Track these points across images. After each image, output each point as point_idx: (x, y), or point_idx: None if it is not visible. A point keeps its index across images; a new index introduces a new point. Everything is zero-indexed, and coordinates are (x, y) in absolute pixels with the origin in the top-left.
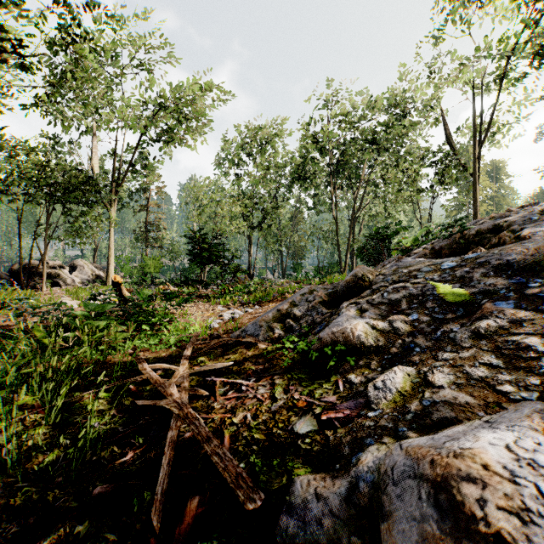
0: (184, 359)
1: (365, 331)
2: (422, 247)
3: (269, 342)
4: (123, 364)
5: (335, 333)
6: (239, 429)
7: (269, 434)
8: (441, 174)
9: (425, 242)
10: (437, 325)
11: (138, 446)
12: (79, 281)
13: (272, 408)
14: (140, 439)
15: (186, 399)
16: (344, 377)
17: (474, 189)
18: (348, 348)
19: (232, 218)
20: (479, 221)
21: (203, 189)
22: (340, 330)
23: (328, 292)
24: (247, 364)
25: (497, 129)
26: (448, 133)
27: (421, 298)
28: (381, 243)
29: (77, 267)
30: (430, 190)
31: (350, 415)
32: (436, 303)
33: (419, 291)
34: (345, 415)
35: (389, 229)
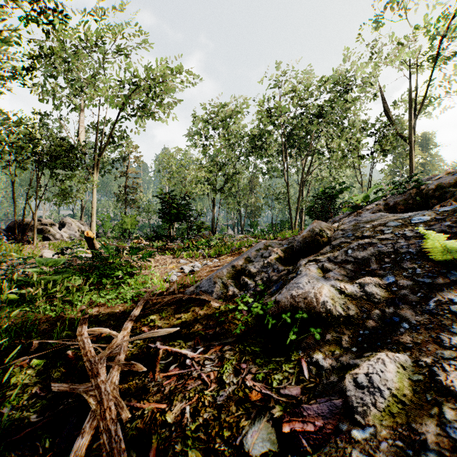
0: (129, 322)
1: (331, 295)
2: (374, 203)
3: (223, 299)
4: (74, 321)
5: (294, 297)
6: (171, 435)
7: (210, 452)
8: (380, 142)
9: (375, 199)
10: (424, 291)
11: (41, 454)
12: (67, 236)
13: (217, 399)
14: (47, 441)
15: (116, 380)
16: (308, 356)
17: (410, 155)
18: (312, 317)
19: (198, 182)
20: (434, 177)
21: (172, 156)
22: (301, 294)
23: (284, 248)
24: (197, 326)
25: (430, 103)
26: (386, 106)
27: (393, 257)
28: (328, 202)
29: (66, 224)
30: (370, 157)
31: (324, 428)
32: (416, 263)
33: (389, 249)
34: (317, 428)
35: (336, 189)
